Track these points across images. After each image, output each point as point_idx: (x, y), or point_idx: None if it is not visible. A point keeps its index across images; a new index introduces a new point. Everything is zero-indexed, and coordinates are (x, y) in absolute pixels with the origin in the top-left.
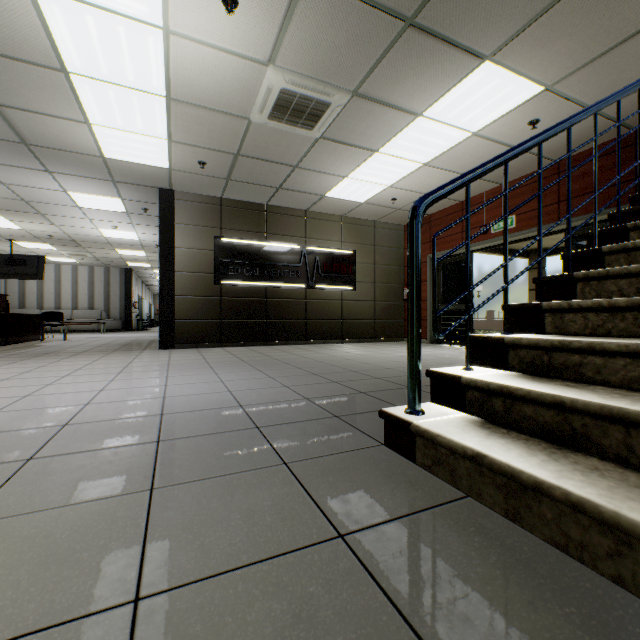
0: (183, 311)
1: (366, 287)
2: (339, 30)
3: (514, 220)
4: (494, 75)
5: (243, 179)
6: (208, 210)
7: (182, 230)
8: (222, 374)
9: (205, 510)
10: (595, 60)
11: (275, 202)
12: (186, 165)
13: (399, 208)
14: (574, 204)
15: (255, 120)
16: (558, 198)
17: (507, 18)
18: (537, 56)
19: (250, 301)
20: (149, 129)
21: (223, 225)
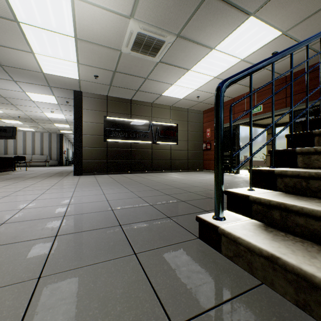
0: (87, 155)
1: (183, 143)
2: None
3: (262, 107)
4: (255, 25)
5: (118, 85)
6: (100, 102)
7: (86, 112)
8: (105, 190)
9: (72, 299)
10: (311, 16)
11: (136, 98)
12: (88, 77)
13: (200, 101)
14: (294, 98)
15: (124, 51)
16: (286, 95)
17: None
18: (279, 13)
19: (122, 150)
20: (66, 56)
21: (108, 110)
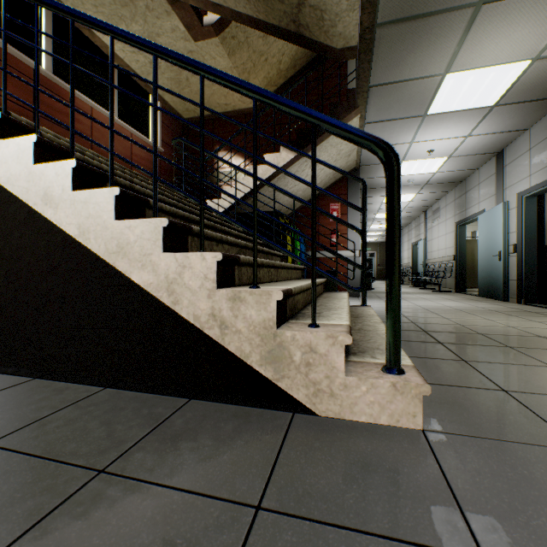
0: None
1: None
2: None
3: None
4: None
5: None
6: None
7: None
8: None
9: None
10: None
11: None
12: None
13: None
14: None
15: None
16: None
17: None
18: None
19: None
20: None
21: None
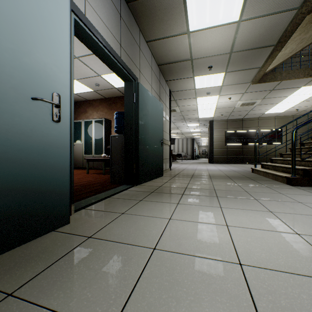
0: (215, 153)
1: (288, 142)
2: (254, 94)
3: None
4: (308, 87)
5: (233, 115)
6: (223, 124)
7: (215, 131)
8: (228, 167)
9: (227, 172)
10: None
11: (245, 117)
12: (217, 115)
13: (302, 110)
14: None
15: (236, 107)
16: None
17: (300, 83)
18: None
19: (236, 150)
20: (210, 112)
21: (227, 127)
